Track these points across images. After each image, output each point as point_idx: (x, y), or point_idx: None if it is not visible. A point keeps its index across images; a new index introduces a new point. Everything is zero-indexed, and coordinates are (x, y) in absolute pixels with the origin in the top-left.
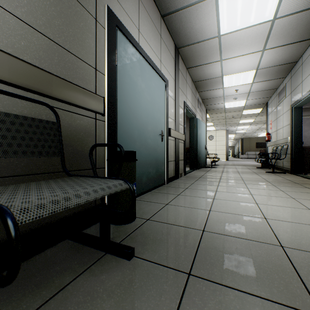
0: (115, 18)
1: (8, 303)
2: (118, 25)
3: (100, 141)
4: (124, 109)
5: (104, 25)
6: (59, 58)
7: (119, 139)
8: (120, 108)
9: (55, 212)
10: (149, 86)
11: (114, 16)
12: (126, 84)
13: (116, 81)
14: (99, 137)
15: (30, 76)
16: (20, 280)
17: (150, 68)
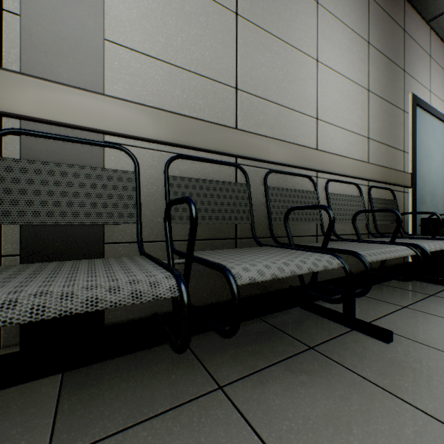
0: (415, 99)
1: (413, 290)
2: (417, 103)
3: (405, 210)
4: (420, 178)
5: (407, 111)
6: (388, 155)
7: (417, 207)
8: (417, 178)
9: (387, 260)
10: (439, 144)
11: (414, 97)
12: (421, 153)
13: (415, 155)
14: (405, 207)
15: (384, 174)
16: (403, 286)
17: (440, 123)
